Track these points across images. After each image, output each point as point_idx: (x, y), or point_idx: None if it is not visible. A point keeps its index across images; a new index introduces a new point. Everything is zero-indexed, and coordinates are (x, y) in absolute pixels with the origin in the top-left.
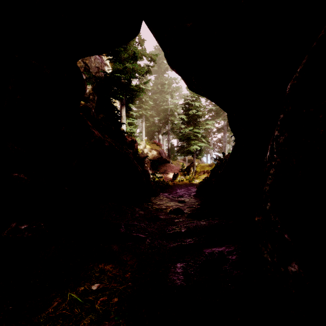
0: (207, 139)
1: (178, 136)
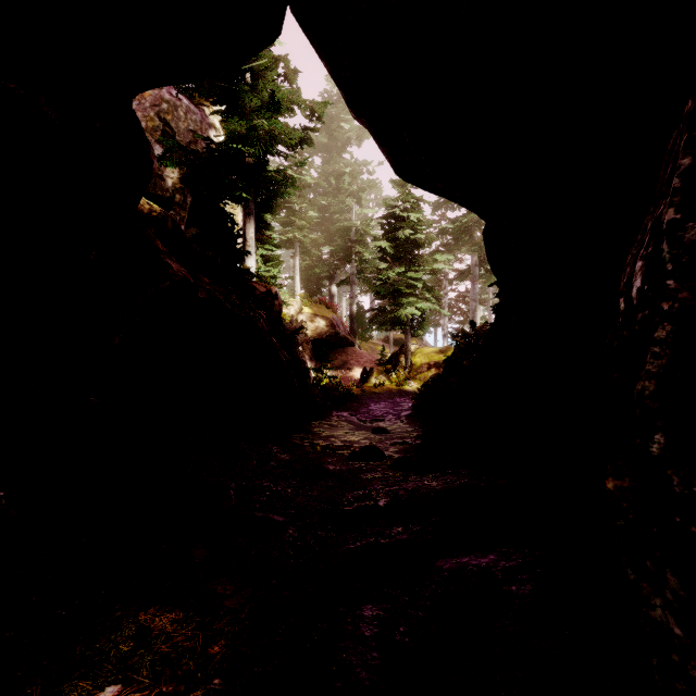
0: (435, 293)
1: (372, 286)
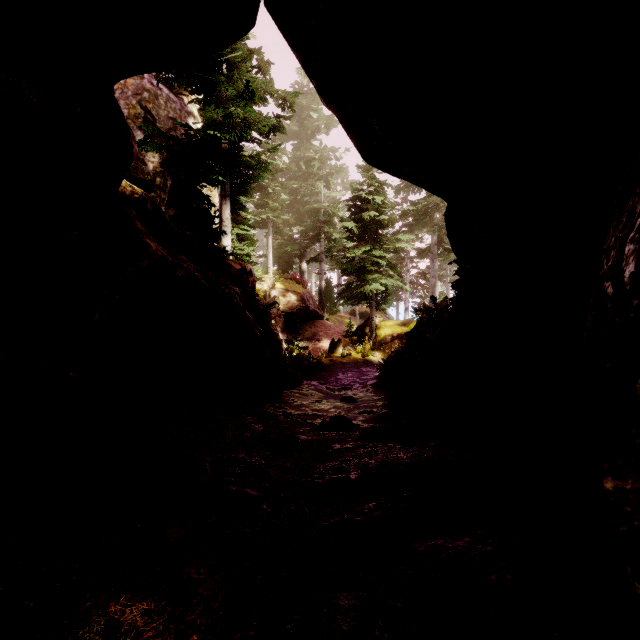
0: (398, 270)
1: (339, 264)
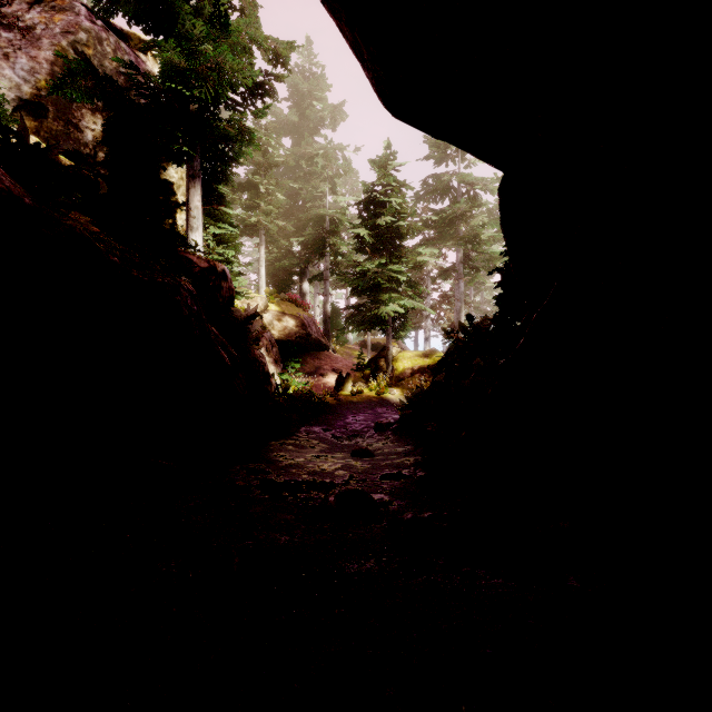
0: (419, 290)
1: (349, 279)
